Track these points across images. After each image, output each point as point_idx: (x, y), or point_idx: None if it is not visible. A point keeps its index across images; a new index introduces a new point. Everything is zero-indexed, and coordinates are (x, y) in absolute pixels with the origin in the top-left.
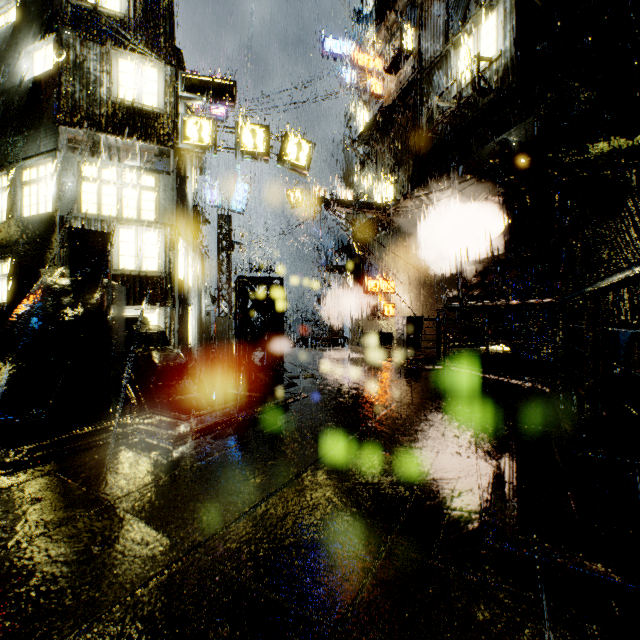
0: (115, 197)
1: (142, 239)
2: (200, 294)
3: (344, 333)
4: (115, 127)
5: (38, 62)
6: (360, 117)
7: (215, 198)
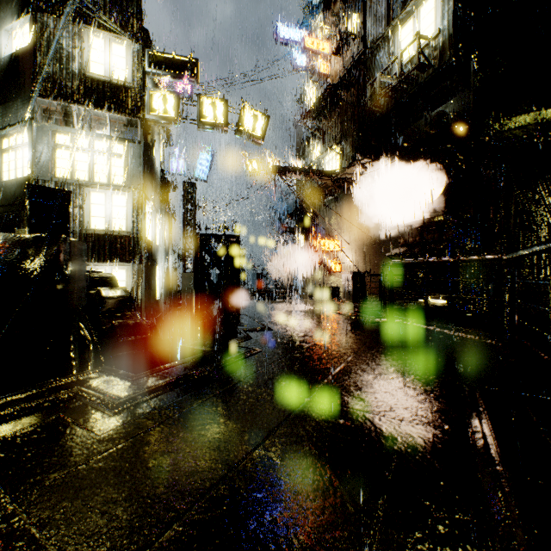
0: (87, 163)
1: (111, 201)
2: (167, 252)
3: (295, 287)
4: (86, 98)
5: (16, 40)
6: (310, 96)
7: (181, 167)
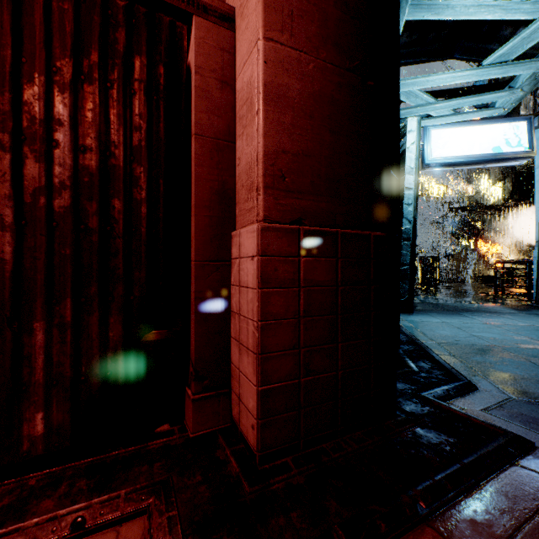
0: None
1: None
2: None
3: (465, 278)
4: None
5: None
6: None
7: None
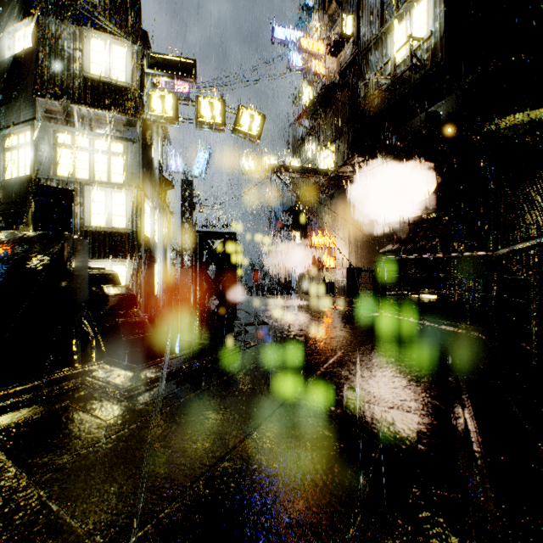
0: (87, 162)
1: (111, 199)
2: (165, 249)
3: (291, 283)
4: (87, 99)
5: (19, 41)
6: (305, 95)
7: (179, 165)
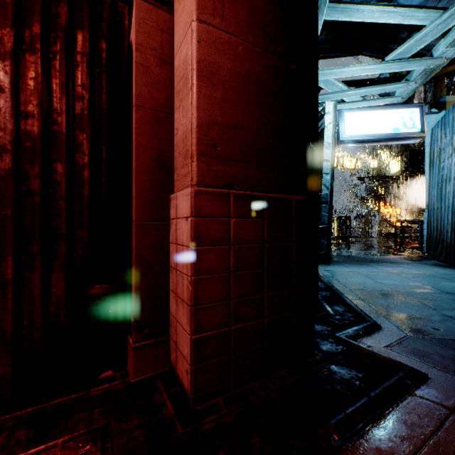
0: None
1: None
2: None
3: (372, 234)
4: None
5: None
6: None
7: None
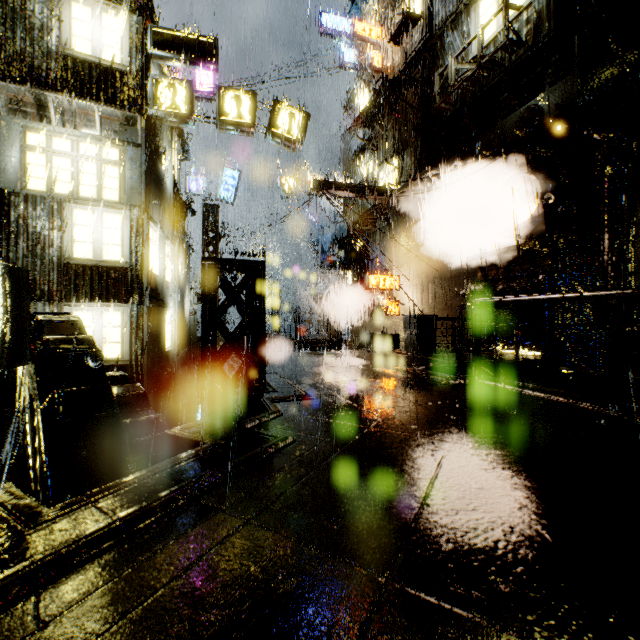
0: (69, 171)
1: (102, 222)
2: (182, 291)
3: (342, 334)
4: (67, 85)
5: None
6: (359, 100)
7: (201, 186)
